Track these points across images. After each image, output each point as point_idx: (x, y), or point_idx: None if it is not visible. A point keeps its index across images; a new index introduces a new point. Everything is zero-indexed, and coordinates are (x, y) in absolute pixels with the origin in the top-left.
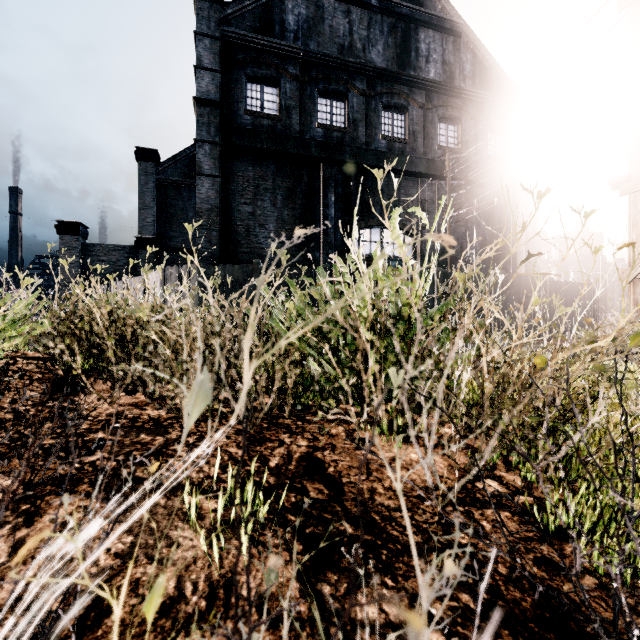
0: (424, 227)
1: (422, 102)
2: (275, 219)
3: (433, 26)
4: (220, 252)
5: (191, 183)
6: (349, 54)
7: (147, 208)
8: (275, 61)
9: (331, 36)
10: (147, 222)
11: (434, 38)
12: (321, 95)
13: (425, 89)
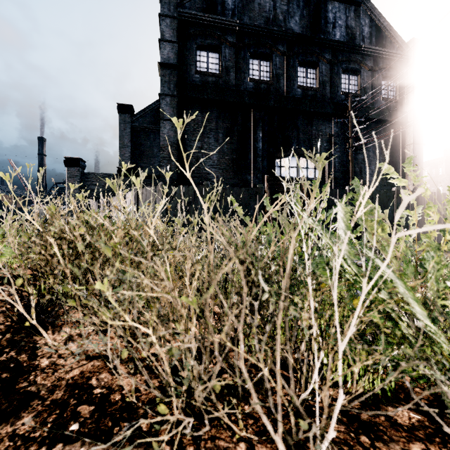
0: (331, 155)
1: (330, 58)
2: (217, 151)
3: None
4: (177, 177)
5: (156, 128)
6: (273, 24)
7: (125, 147)
8: (217, 33)
9: (259, 11)
10: (125, 157)
11: (339, 8)
12: (252, 57)
13: (332, 48)
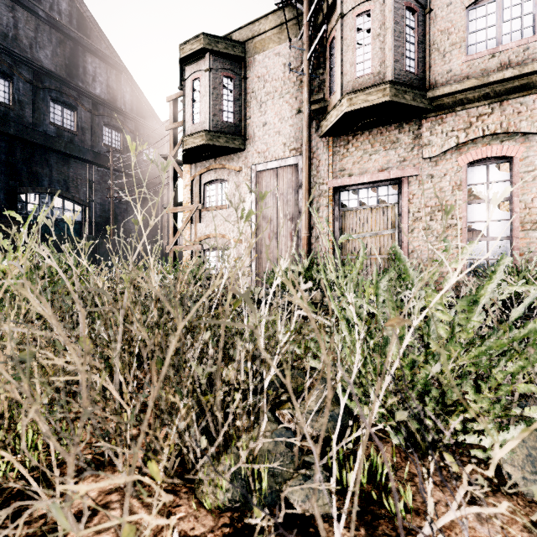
0: (92, 200)
1: (90, 108)
2: None
3: (99, 57)
4: None
5: None
6: (14, 44)
7: None
8: None
9: None
10: None
11: (100, 65)
12: None
13: (92, 99)
